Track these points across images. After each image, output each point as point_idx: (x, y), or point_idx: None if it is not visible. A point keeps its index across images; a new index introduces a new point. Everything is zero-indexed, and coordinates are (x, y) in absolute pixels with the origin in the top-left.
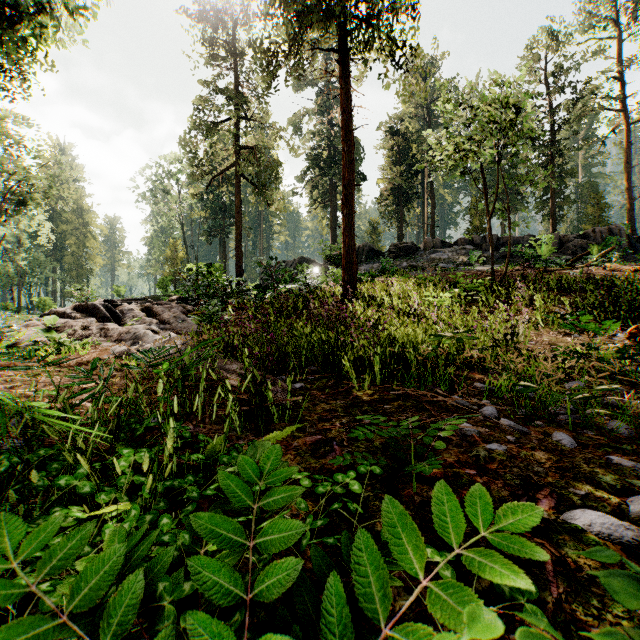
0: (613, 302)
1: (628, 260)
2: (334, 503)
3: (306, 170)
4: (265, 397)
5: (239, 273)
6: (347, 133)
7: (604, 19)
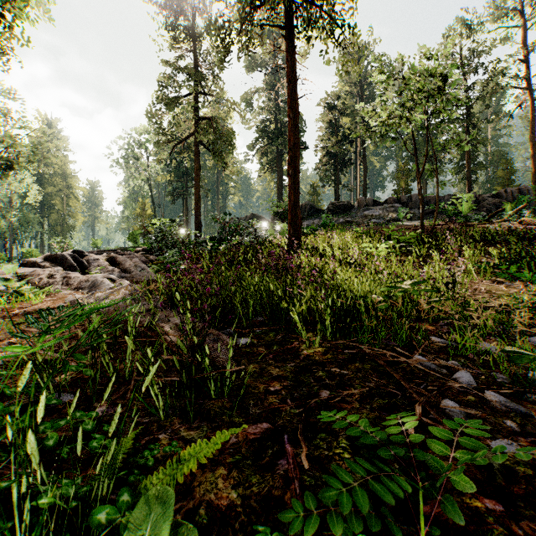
0: None
1: None
2: None
3: (256, 140)
4: (201, 364)
5: (198, 227)
6: (292, 101)
7: (512, 9)
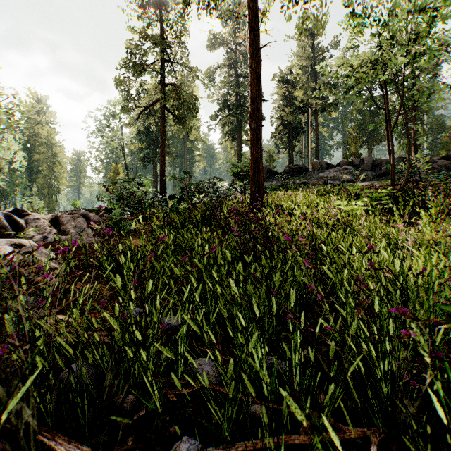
0: None
1: None
2: None
3: (218, 110)
4: None
5: (163, 188)
6: (254, 51)
7: None
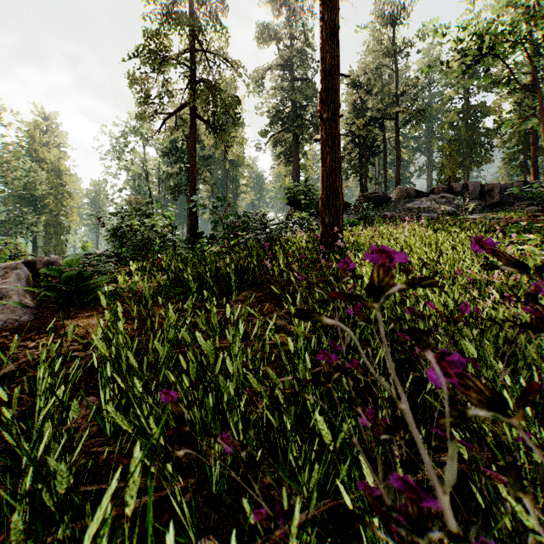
0: None
1: None
2: None
3: (269, 124)
4: None
5: (192, 224)
6: None
7: None
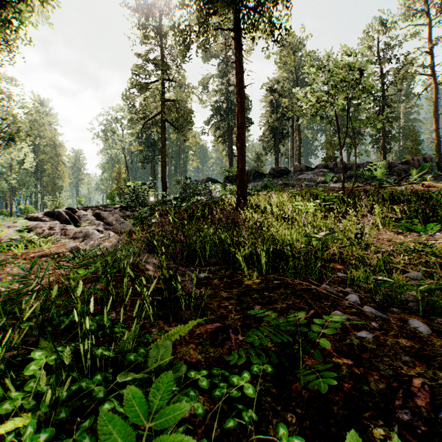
0: (431, 209)
1: (437, 179)
2: (229, 418)
3: (211, 117)
4: (175, 288)
5: (164, 188)
6: (240, 89)
7: (419, 11)
